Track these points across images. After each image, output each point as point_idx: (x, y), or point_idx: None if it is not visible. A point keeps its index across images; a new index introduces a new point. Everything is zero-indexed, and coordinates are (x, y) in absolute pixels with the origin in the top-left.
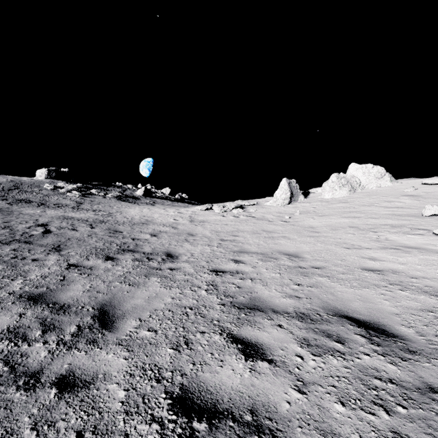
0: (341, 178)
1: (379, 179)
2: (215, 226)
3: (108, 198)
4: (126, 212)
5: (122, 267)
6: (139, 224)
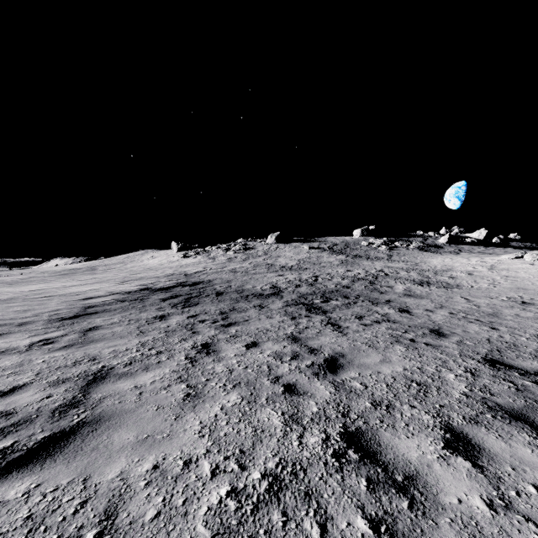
0: None
1: None
2: (511, 273)
3: (410, 250)
4: (429, 262)
5: (430, 288)
6: (440, 271)
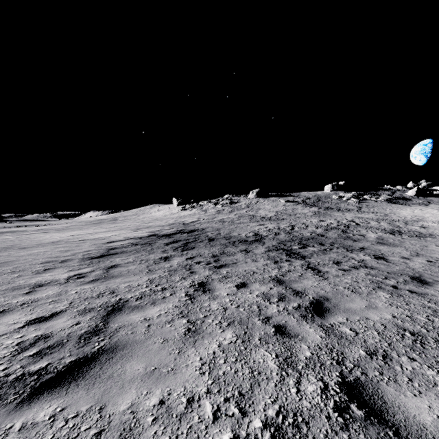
0: None
1: None
2: None
3: (379, 202)
4: (398, 213)
5: (402, 237)
6: (411, 221)
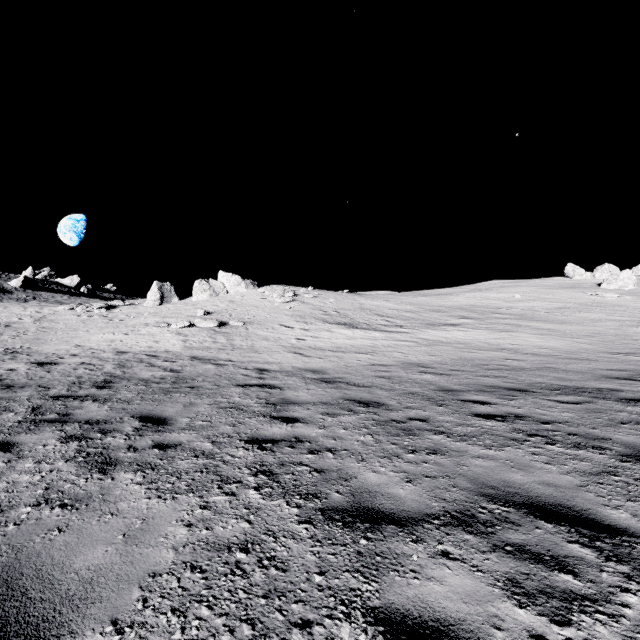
0: (203, 284)
1: (238, 286)
2: (53, 324)
3: None
4: None
5: None
6: None
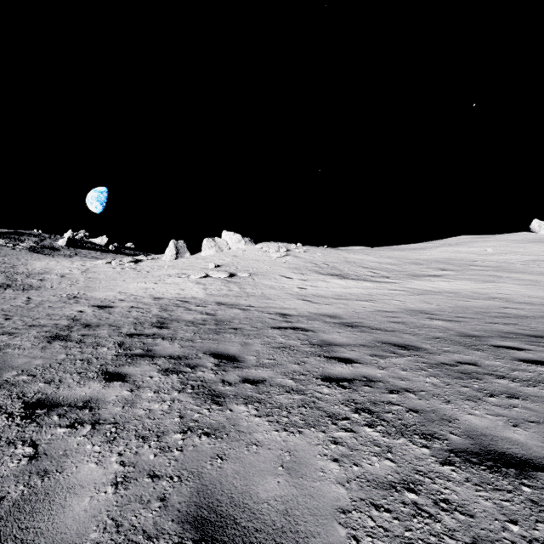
0: (210, 242)
1: (238, 243)
2: (96, 275)
3: (18, 250)
4: (31, 265)
5: (6, 291)
6: (36, 274)
